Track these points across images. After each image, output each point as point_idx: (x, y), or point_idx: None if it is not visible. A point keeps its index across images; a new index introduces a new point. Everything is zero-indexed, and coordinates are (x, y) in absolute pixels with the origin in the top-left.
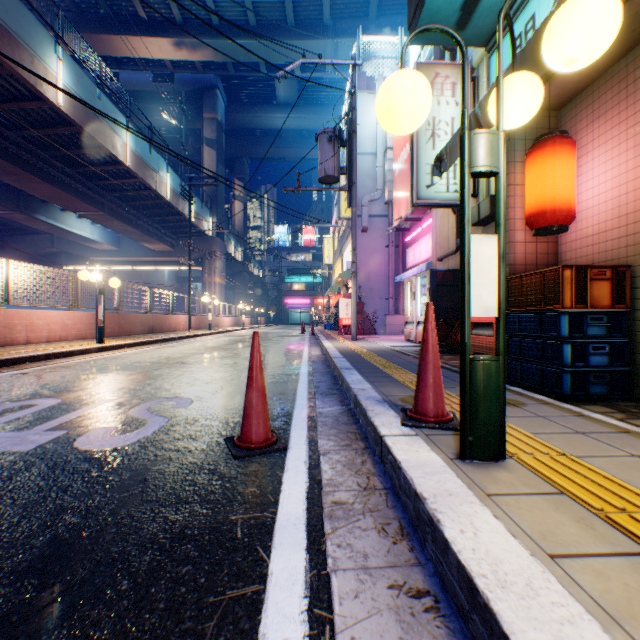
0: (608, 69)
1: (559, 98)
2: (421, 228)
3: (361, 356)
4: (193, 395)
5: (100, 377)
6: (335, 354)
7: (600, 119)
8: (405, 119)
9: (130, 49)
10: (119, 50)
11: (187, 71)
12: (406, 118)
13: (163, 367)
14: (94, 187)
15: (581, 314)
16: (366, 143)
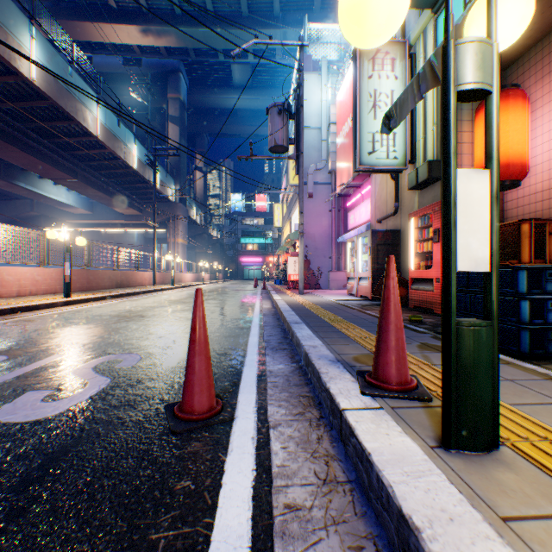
0: None
1: (507, 56)
2: (361, 194)
3: (309, 310)
4: (143, 351)
5: (56, 331)
6: (285, 308)
7: (551, 74)
8: (378, 19)
9: (102, 35)
10: (92, 35)
11: (153, 56)
12: (379, 17)
13: (121, 320)
14: (68, 156)
15: (540, 269)
16: (312, 118)
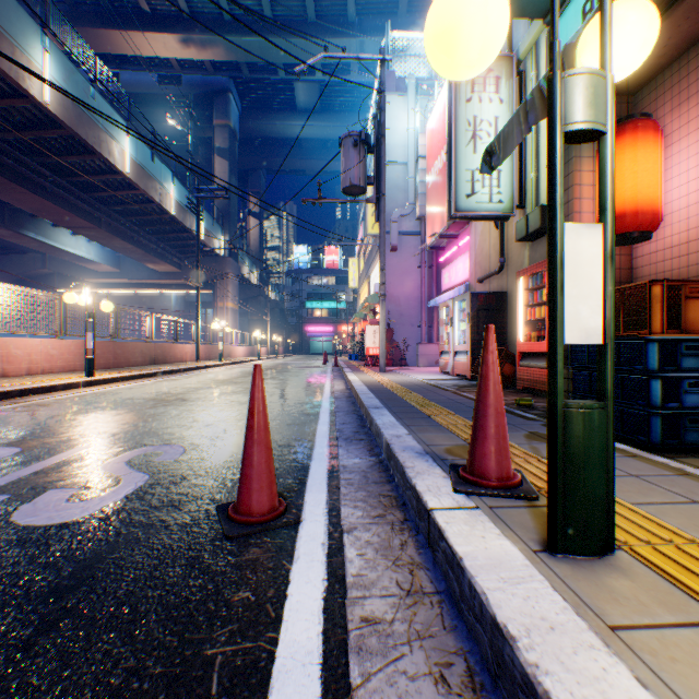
0: None
1: (636, 78)
2: (458, 246)
3: (392, 391)
4: (187, 442)
5: (79, 418)
6: (362, 389)
7: (690, 101)
8: (470, 48)
9: (131, 46)
10: (119, 47)
11: (196, 72)
12: (472, 46)
13: (158, 405)
14: (89, 199)
15: (674, 342)
16: (396, 151)
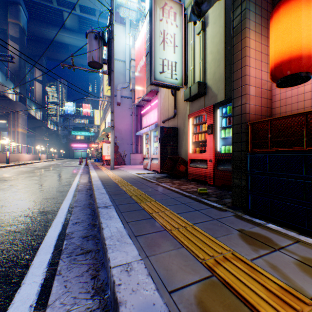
0: None
1: None
2: (151, 105)
3: (118, 185)
4: None
5: None
6: (97, 184)
7: None
8: None
9: None
10: None
11: None
12: None
13: None
14: None
15: None
16: (120, 54)
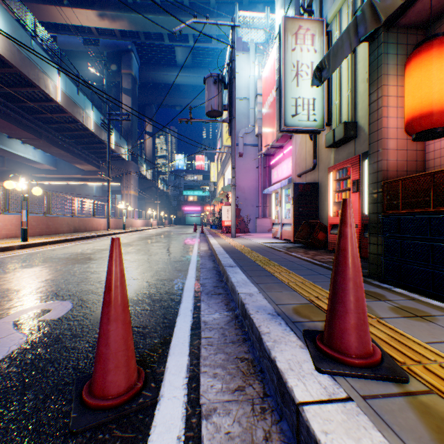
0: None
1: (432, 12)
2: (283, 153)
3: (241, 252)
4: (77, 298)
5: None
6: (219, 250)
7: None
8: None
9: (64, 17)
10: (55, 17)
11: (109, 37)
12: None
13: (68, 263)
14: (32, 119)
15: None
16: (242, 90)
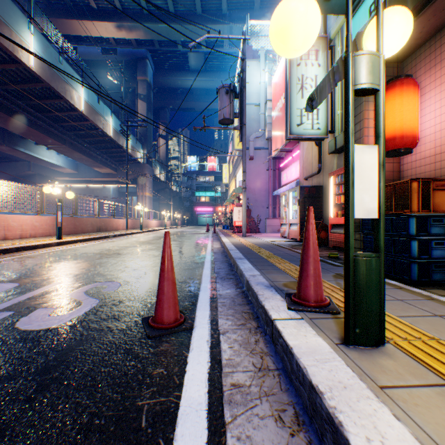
0: (443, 27)
1: (403, 52)
2: (292, 157)
3: (250, 249)
4: (122, 280)
5: (54, 265)
6: (231, 247)
7: (436, 66)
8: (297, 39)
9: (85, 30)
10: (77, 30)
11: (126, 46)
12: (298, 38)
13: (103, 257)
14: (58, 127)
15: (426, 217)
16: (252, 96)
